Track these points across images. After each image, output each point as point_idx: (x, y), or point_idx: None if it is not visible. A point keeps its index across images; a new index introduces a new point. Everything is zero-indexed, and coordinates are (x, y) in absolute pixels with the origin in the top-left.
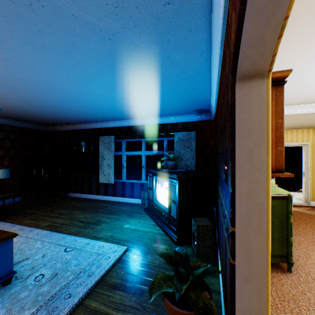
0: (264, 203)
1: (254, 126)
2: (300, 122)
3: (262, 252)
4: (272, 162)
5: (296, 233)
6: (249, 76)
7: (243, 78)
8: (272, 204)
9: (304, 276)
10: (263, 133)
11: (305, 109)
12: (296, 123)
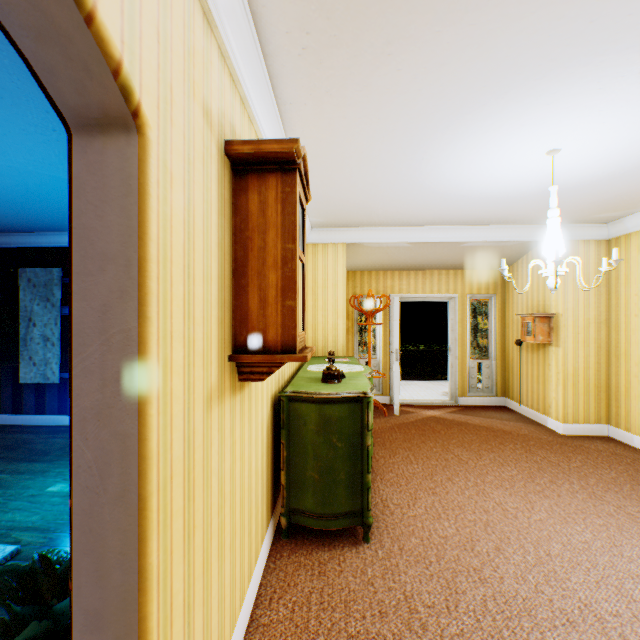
0: (133, 431)
1: (114, 246)
2: (442, 258)
3: (129, 550)
4: (277, 332)
5: (414, 458)
6: (98, 123)
7: (88, 128)
8: (337, 413)
9: (389, 546)
10: (132, 264)
11: (440, 235)
12: (435, 259)
